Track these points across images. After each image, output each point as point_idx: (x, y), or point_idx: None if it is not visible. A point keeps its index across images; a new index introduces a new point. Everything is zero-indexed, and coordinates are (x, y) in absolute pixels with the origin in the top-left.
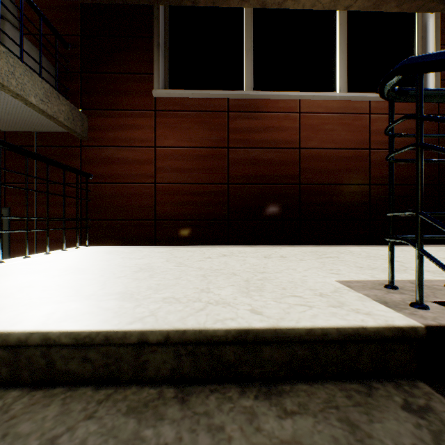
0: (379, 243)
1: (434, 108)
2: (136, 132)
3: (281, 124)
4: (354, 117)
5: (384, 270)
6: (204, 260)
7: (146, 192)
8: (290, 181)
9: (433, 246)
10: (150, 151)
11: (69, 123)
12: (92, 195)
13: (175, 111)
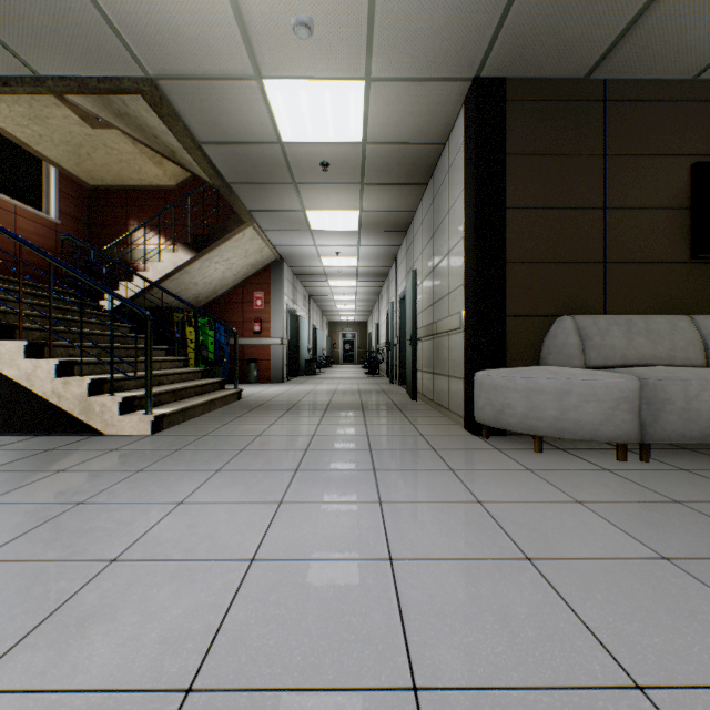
0: None
1: (56, 226)
2: None
3: None
4: (7, 212)
5: None
6: None
7: None
8: None
9: None
10: None
11: None
12: None
13: None
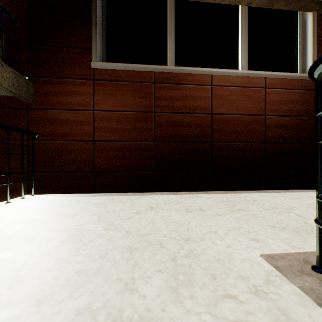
0: (272, 189)
1: (312, 84)
2: (77, 97)
3: (197, 94)
4: (254, 90)
5: (294, 231)
6: (132, 217)
7: (85, 148)
8: (204, 140)
9: (312, 191)
10: (89, 113)
11: (13, 88)
12: (37, 150)
13: (110, 81)
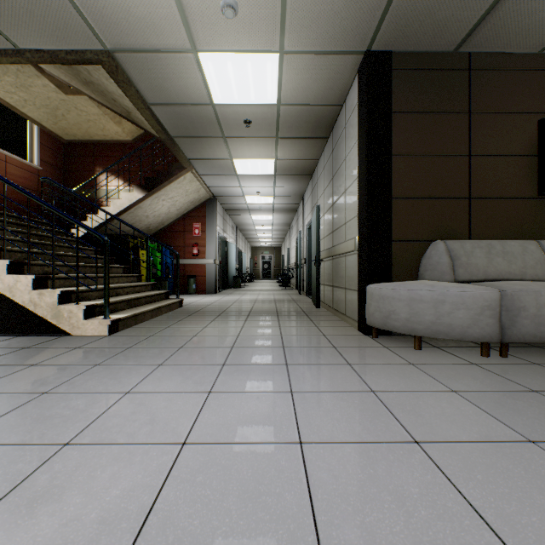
0: None
1: (38, 172)
2: None
3: None
4: None
5: None
6: None
7: None
8: None
9: None
10: None
11: None
12: None
13: None
